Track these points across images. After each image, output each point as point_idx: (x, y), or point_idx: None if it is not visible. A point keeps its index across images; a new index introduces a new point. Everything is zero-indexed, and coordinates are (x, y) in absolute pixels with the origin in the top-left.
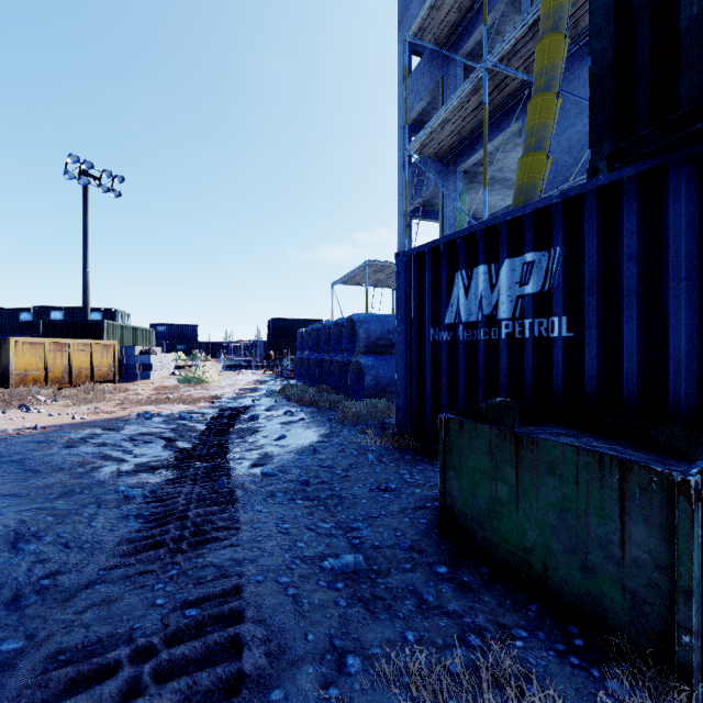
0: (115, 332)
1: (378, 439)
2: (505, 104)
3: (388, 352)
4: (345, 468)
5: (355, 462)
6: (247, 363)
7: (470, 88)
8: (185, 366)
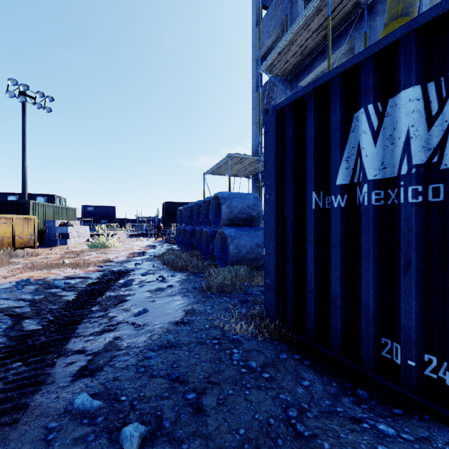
0: (41, 209)
1: (244, 325)
2: (340, 26)
3: (247, 224)
4: (201, 384)
5: (215, 369)
6: (147, 232)
7: (314, 8)
8: (94, 235)
